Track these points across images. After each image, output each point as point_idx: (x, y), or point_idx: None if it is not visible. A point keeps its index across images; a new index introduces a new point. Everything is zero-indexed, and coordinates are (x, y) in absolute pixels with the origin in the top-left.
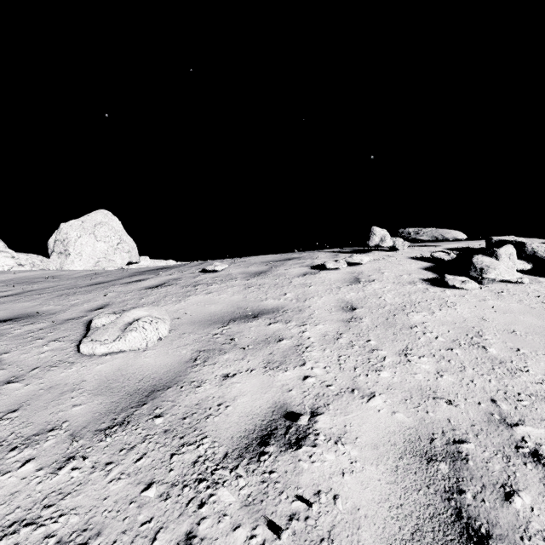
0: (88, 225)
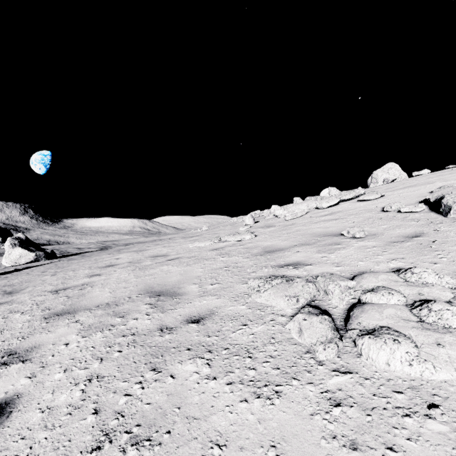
0: (385, 170)
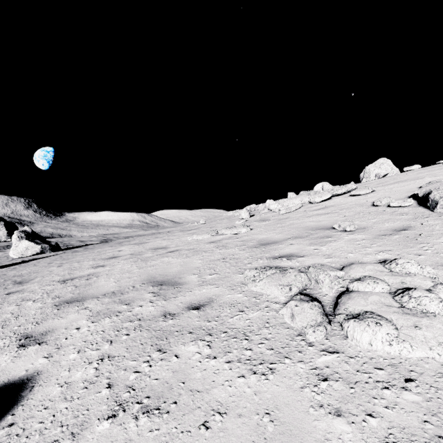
0: (377, 165)
